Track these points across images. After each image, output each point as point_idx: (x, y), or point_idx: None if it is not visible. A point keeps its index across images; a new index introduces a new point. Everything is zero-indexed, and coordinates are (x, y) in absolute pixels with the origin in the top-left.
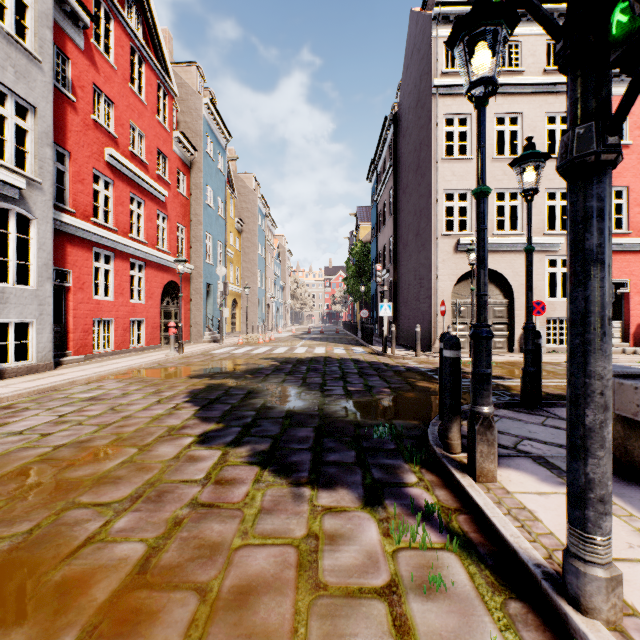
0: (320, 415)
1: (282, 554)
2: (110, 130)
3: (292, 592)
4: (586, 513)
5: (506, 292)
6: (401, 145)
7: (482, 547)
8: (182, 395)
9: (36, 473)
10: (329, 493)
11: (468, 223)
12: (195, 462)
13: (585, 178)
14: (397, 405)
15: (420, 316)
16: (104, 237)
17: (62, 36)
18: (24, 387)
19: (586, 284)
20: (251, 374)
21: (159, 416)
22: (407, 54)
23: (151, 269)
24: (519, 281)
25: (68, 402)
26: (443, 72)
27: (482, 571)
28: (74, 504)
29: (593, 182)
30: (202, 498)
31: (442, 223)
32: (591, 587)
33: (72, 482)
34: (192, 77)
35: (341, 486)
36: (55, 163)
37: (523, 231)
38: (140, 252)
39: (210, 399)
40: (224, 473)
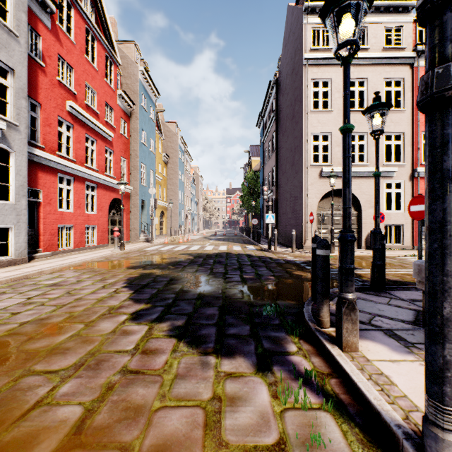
0: (223, 297)
1: (192, 415)
2: (71, 88)
3: (199, 450)
4: (444, 389)
5: (356, 206)
6: (281, 101)
7: (351, 407)
8: (121, 282)
9: (3, 345)
10: (230, 361)
11: (329, 157)
12: (127, 335)
13: (443, 110)
14: (280, 289)
15: (295, 223)
16: (66, 166)
17: (35, 19)
18: (4, 276)
19: (444, 198)
20: (173, 265)
21: (103, 298)
22: (285, 36)
23: (101, 189)
24: (365, 198)
25: (35, 287)
26: (311, 49)
27: (352, 429)
28: (29, 372)
29: (450, 113)
30: (131, 366)
31: (310, 157)
32: (448, 451)
33: (30, 353)
34: (131, 51)
35: (239, 355)
36: (29, 111)
37: (368, 163)
38: (93, 177)
39: (142, 285)
40: (149, 344)
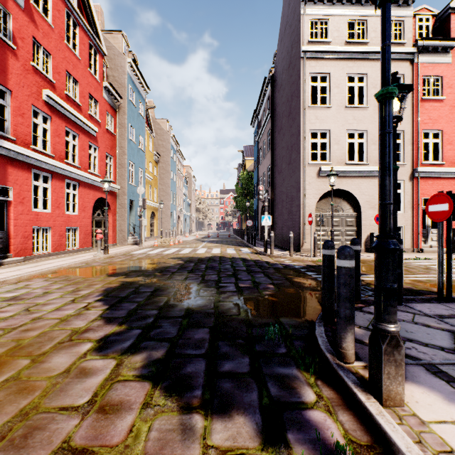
0: (215, 313)
1: None
2: (48, 76)
3: None
4: None
5: (355, 207)
6: (276, 98)
7: None
8: (96, 293)
9: None
10: (224, 423)
11: (327, 155)
12: (85, 377)
13: None
14: (281, 301)
15: (291, 225)
16: (42, 161)
17: None
18: None
19: None
20: (160, 272)
21: (67, 317)
22: (281, 30)
23: (84, 188)
24: (365, 199)
25: None
26: (309, 41)
27: None
28: None
29: None
30: (76, 438)
31: (308, 155)
32: None
33: None
34: (118, 42)
35: (237, 410)
36: None
37: (367, 162)
38: (74, 174)
39: (120, 297)
40: (112, 394)
